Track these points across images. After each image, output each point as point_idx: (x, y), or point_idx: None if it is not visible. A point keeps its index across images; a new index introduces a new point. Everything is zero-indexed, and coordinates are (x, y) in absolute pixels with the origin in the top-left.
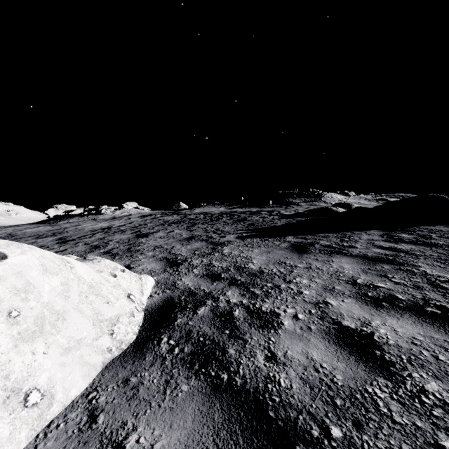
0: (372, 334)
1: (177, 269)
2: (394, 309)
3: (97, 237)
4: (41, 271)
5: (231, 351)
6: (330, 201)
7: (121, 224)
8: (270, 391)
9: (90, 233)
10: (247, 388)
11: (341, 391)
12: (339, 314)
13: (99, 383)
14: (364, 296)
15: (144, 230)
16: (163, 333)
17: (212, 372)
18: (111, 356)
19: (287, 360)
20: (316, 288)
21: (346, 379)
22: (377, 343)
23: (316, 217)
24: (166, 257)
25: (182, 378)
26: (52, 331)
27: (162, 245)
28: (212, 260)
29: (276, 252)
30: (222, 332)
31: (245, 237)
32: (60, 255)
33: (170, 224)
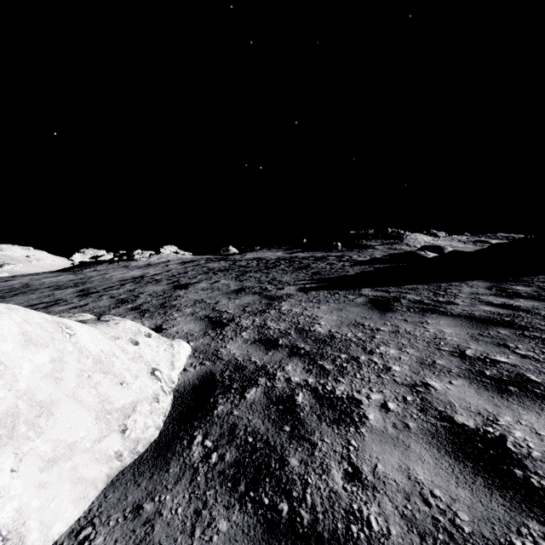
0: (504, 439)
1: (221, 331)
2: (529, 398)
3: (126, 288)
4: (21, 342)
5: (293, 461)
6: (414, 244)
7: (156, 272)
8: (355, 539)
9: (118, 284)
10: (318, 531)
11: (470, 544)
12: (448, 404)
13: (99, 511)
14: (480, 376)
15: (184, 280)
16: (197, 428)
17: (264, 499)
18: (121, 465)
19: (378, 480)
20: (410, 362)
21: (475, 522)
22: (513, 455)
23: (399, 264)
24: (208, 316)
25: (220, 507)
26: (29, 434)
27: (204, 299)
28: (266, 320)
29: (349, 310)
30: (279, 428)
31: (308, 289)
32: (58, 317)
33: (216, 273)
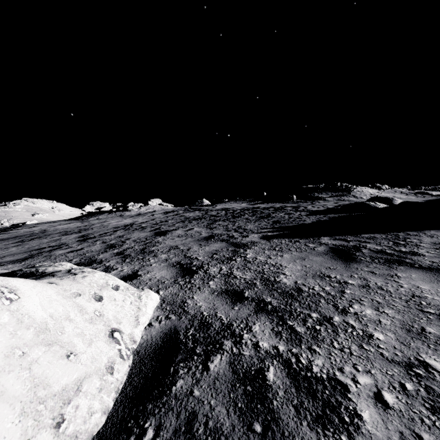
0: None
1: (189, 279)
2: None
3: (117, 235)
4: None
5: None
6: (360, 196)
7: (143, 220)
8: None
9: (111, 231)
10: None
11: None
12: None
13: None
14: None
15: (164, 227)
16: (150, 415)
17: None
18: None
19: None
20: (393, 328)
21: None
22: None
23: (351, 214)
24: (180, 262)
25: None
26: None
27: (178, 245)
28: (232, 268)
29: (312, 259)
30: (247, 426)
31: (271, 237)
32: (4, 279)
33: (191, 221)
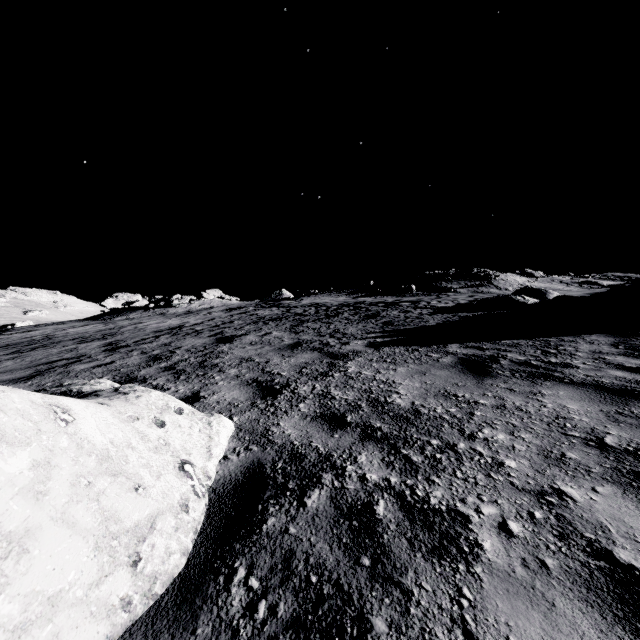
0: None
1: (272, 401)
2: None
3: (161, 342)
4: None
5: (378, 623)
6: (504, 286)
7: (197, 321)
8: None
9: (152, 336)
10: None
11: None
12: (599, 527)
13: None
14: (635, 479)
15: (229, 331)
16: (239, 555)
17: None
18: (129, 618)
19: None
20: (529, 455)
21: None
22: None
23: (490, 312)
24: (257, 379)
25: None
26: None
27: (252, 356)
28: (329, 386)
29: (435, 374)
30: (354, 560)
31: (380, 345)
32: (53, 396)
33: (267, 322)
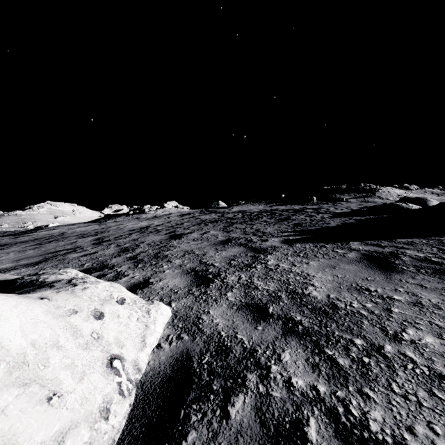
0: None
1: (205, 289)
2: None
3: (132, 238)
4: None
5: None
6: (386, 196)
7: (159, 223)
8: None
9: (127, 233)
10: None
11: None
12: None
13: None
14: None
15: (179, 230)
16: None
17: None
18: None
19: None
20: None
21: None
22: None
23: (380, 216)
24: (195, 269)
25: None
26: None
27: (193, 250)
28: (253, 277)
29: (344, 268)
30: None
31: (293, 241)
32: None
33: (207, 224)
